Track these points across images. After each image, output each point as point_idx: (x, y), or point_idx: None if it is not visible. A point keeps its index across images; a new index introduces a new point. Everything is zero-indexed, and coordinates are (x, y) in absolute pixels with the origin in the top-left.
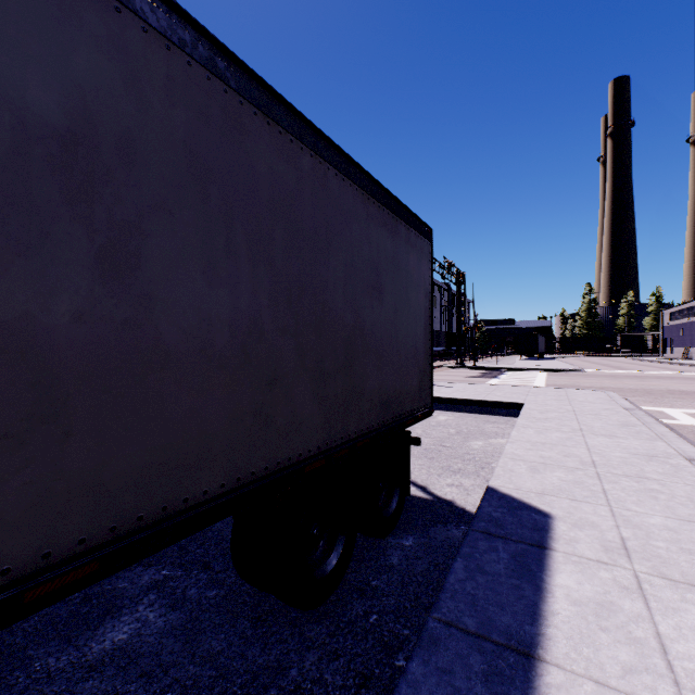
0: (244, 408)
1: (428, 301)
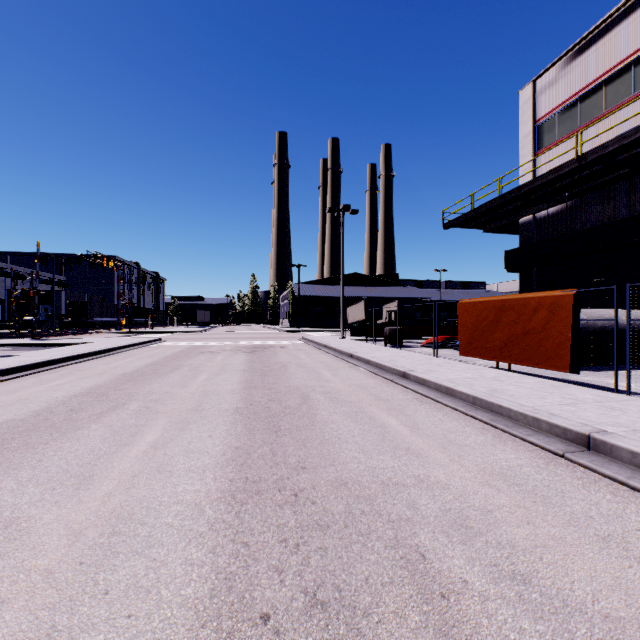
0: None
1: None
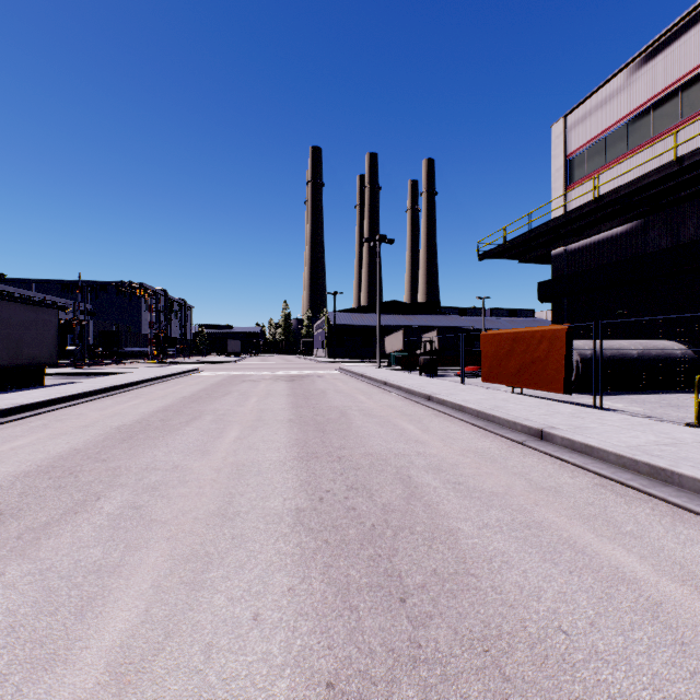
0: None
1: (56, 329)
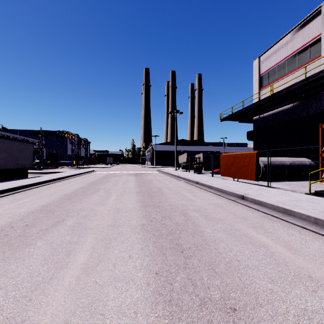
0: (5, 163)
1: (32, 152)
